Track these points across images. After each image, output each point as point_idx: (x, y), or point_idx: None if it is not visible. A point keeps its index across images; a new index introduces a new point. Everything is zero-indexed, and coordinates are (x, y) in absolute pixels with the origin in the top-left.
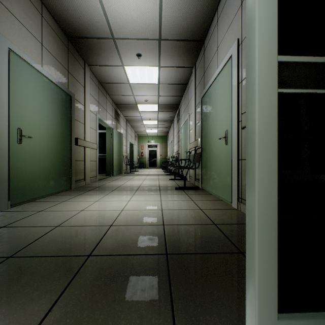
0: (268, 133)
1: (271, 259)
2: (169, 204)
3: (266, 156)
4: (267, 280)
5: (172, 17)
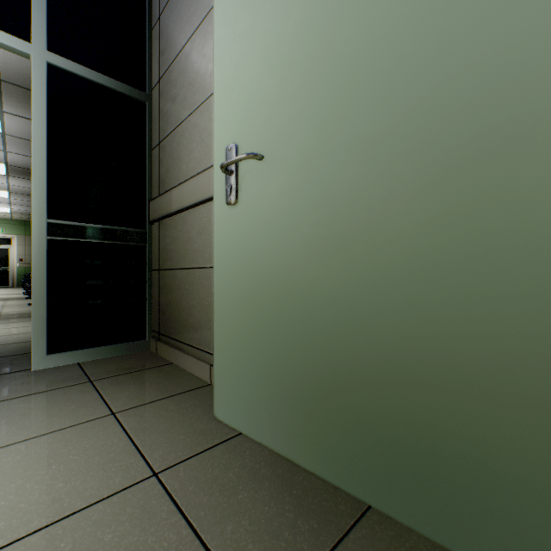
0: (41, 260)
1: (43, 325)
2: (7, 331)
3: (40, 272)
4: (40, 336)
5: (20, 64)
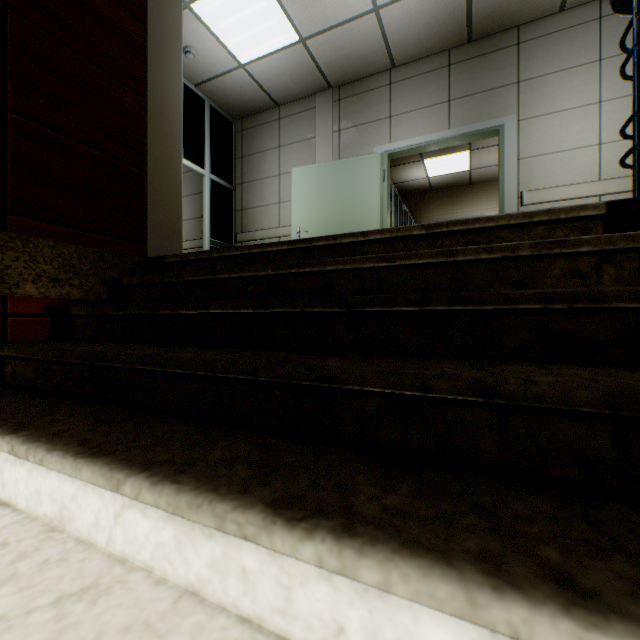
0: None
1: None
2: None
3: None
4: None
5: None
